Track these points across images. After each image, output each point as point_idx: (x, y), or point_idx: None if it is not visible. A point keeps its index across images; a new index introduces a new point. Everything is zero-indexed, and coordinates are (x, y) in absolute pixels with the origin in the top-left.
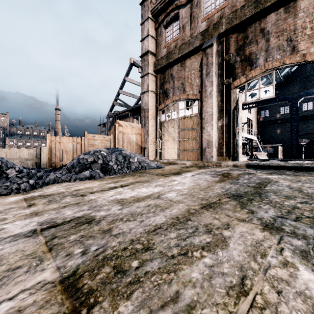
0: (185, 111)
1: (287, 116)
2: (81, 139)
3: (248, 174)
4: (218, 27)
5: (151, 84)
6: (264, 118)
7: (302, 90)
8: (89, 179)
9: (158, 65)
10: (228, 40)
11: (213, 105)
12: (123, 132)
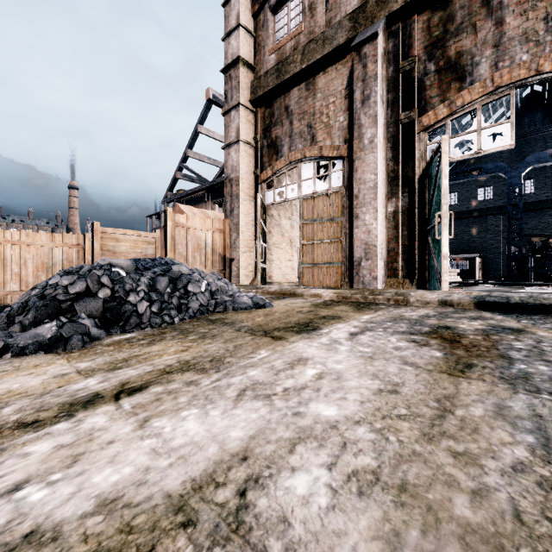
0: (316, 182)
1: (490, 204)
2: (84, 239)
3: (512, 335)
4: (388, 0)
5: (245, 128)
6: (449, 208)
7: (516, 159)
8: (45, 350)
9: (260, 87)
10: (409, 28)
11: (378, 166)
12: (184, 226)
